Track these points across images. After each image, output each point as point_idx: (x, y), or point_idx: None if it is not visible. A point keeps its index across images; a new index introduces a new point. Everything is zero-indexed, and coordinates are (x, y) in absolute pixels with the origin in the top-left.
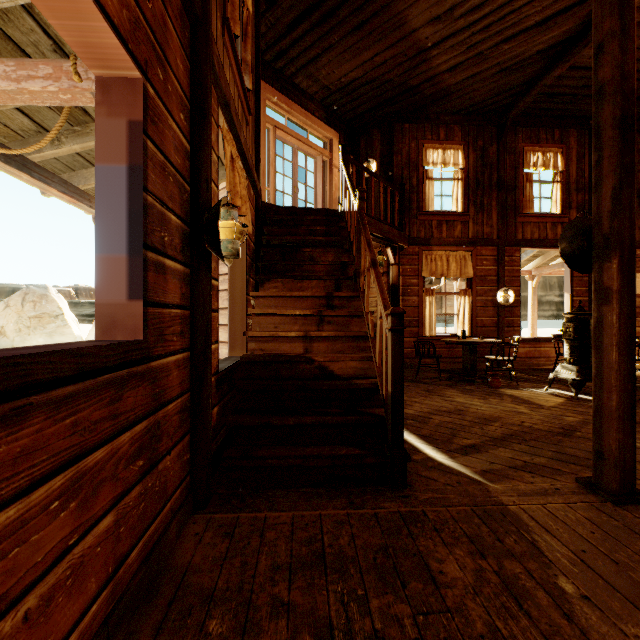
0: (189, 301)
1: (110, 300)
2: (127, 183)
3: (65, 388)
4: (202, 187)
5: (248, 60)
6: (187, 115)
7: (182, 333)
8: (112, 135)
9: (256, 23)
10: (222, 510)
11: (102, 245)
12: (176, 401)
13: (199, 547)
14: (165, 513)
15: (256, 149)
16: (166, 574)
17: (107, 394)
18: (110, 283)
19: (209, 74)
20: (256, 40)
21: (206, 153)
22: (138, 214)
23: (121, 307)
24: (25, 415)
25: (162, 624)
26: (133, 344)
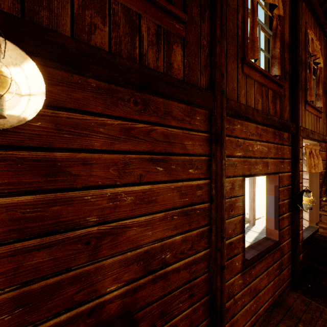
0: (290, 222)
1: (269, 228)
2: (274, 200)
3: (266, 255)
4: (295, 186)
5: (319, 93)
6: (290, 164)
7: (288, 233)
8: (270, 188)
9: (326, 55)
10: (303, 295)
11: (267, 214)
12: (286, 254)
13: (295, 302)
14: (283, 286)
15: (326, 119)
16: (284, 303)
17: (271, 255)
18: (269, 223)
19: (298, 145)
20: (326, 64)
21: (297, 174)
22: (277, 208)
23: (272, 230)
24: (262, 260)
25: (284, 315)
26: (276, 242)
